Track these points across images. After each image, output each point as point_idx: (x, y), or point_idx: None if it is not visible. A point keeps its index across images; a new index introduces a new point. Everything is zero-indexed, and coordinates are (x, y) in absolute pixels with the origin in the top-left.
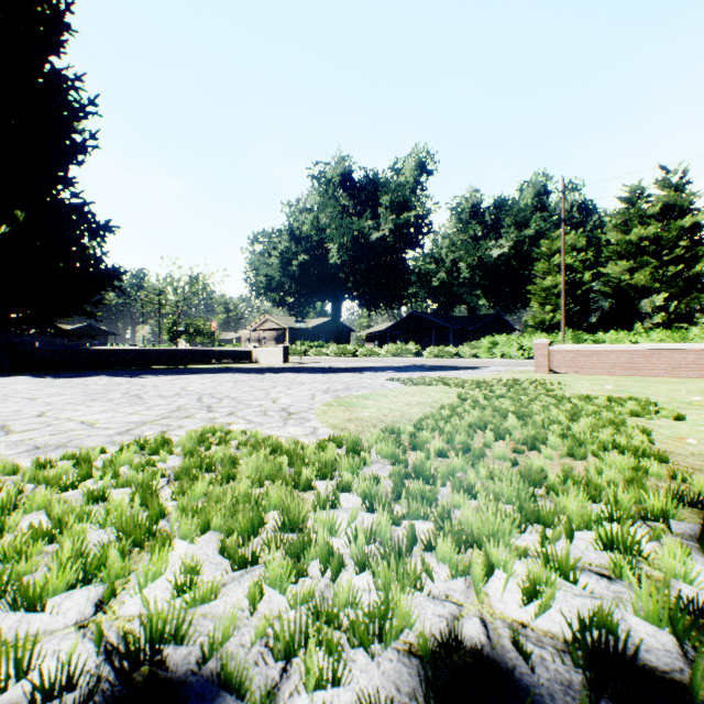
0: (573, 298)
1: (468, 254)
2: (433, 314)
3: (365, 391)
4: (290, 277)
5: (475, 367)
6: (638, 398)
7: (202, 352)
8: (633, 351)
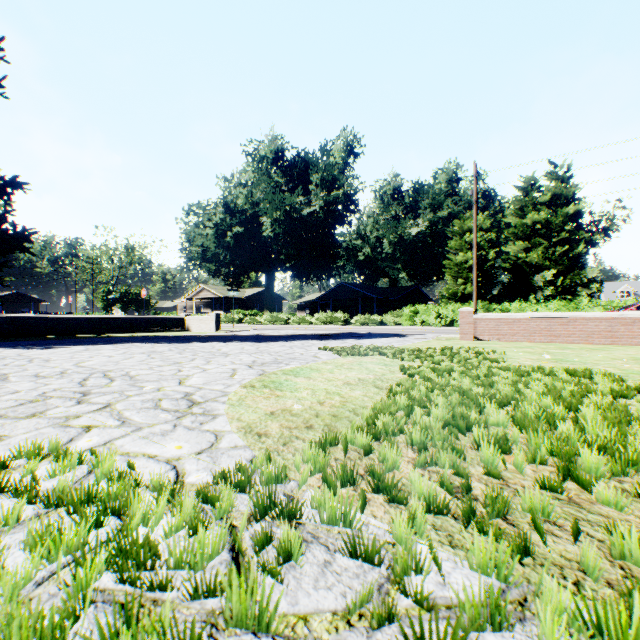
0: (481, 273)
1: (390, 232)
2: (360, 285)
3: (296, 363)
4: (225, 248)
5: (403, 335)
6: (597, 371)
7: (129, 320)
8: (551, 319)
